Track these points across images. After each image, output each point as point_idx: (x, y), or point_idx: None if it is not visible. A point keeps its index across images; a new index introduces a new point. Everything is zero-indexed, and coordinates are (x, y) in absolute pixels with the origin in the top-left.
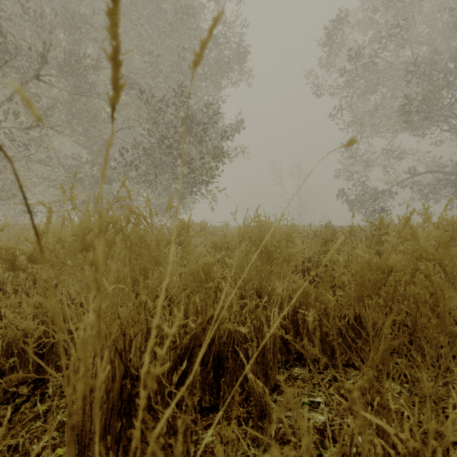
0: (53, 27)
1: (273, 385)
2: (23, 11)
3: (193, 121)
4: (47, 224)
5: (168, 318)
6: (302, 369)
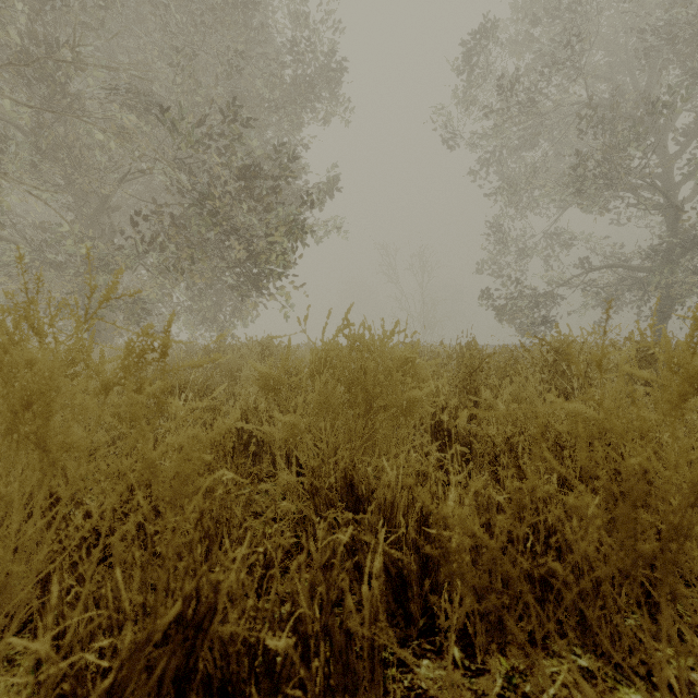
0: None
1: None
2: None
3: (253, 172)
4: None
5: None
6: (437, 664)
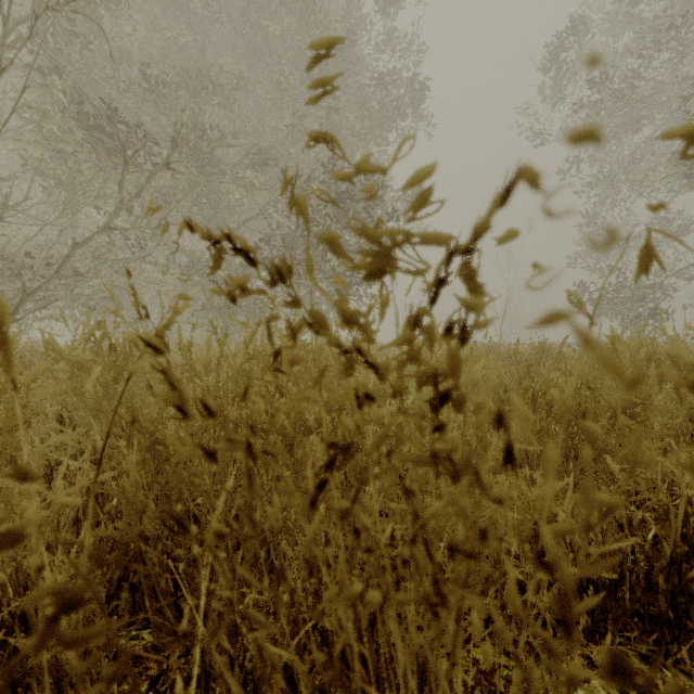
0: (186, 104)
1: None
2: (143, 78)
3: (349, 198)
4: (260, 347)
5: None
6: None
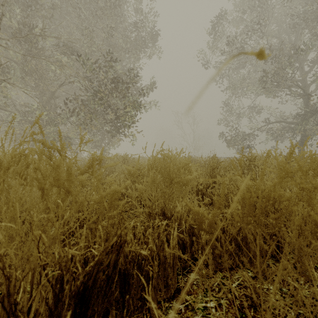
0: (5, 1)
1: (172, 292)
2: None
3: (118, 81)
4: None
5: (68, 250)
6: (196, 274)
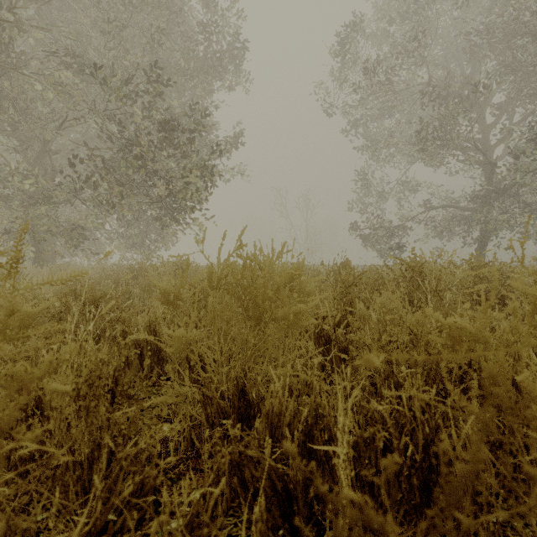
0: None
1: None
2: None
3: (171, 125)
4: None
5: None
6: None
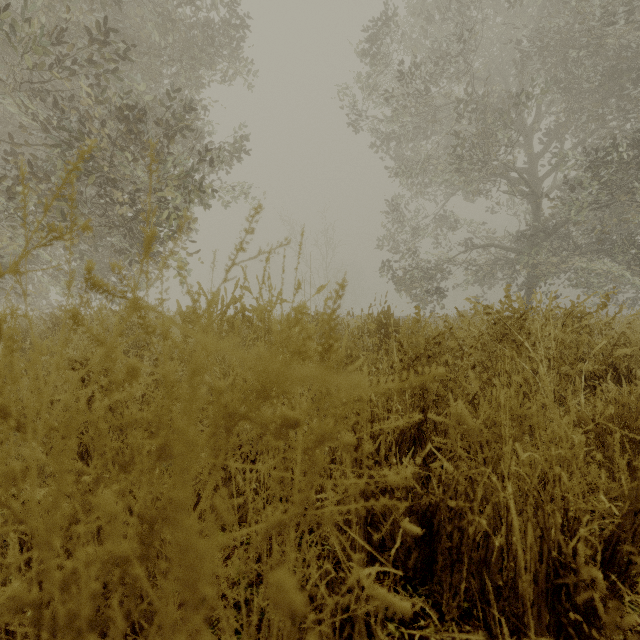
0: None
1: None
2: None
3: (132, 111)
4: None
5: None
6: None
